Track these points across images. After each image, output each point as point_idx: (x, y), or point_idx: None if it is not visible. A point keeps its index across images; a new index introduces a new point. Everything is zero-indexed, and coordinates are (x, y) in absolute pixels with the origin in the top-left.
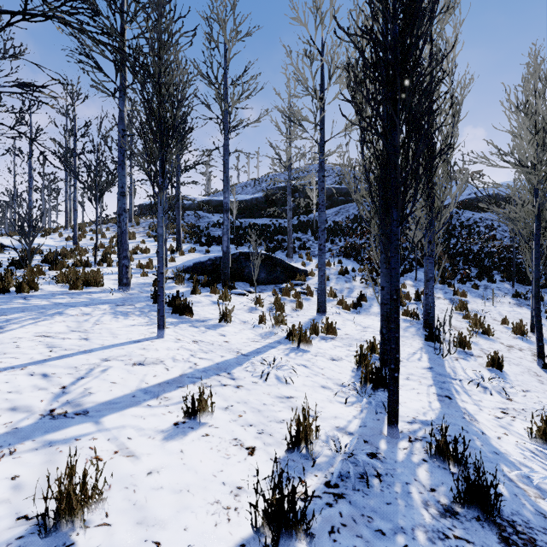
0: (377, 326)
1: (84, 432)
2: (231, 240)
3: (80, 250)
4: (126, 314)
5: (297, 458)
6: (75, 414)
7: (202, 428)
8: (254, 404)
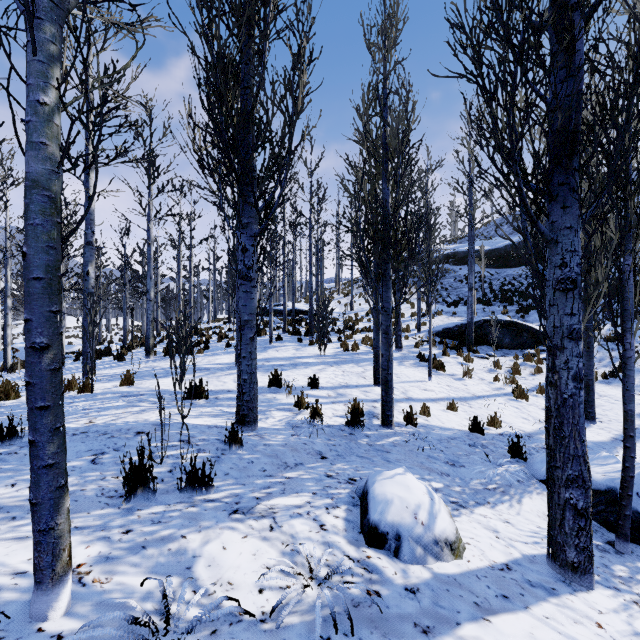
0: (619, 397)
1: (416, 403)
2: (478, 300)
3: (360, 318)
4: (407, 367)
5: (491, 428)
6: (411, 399)
7: (454, 413)
8: (477, 413)
